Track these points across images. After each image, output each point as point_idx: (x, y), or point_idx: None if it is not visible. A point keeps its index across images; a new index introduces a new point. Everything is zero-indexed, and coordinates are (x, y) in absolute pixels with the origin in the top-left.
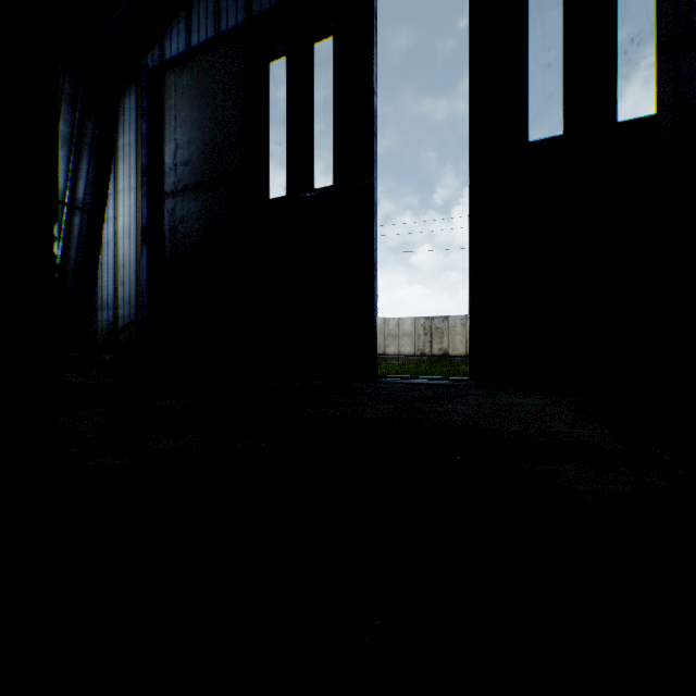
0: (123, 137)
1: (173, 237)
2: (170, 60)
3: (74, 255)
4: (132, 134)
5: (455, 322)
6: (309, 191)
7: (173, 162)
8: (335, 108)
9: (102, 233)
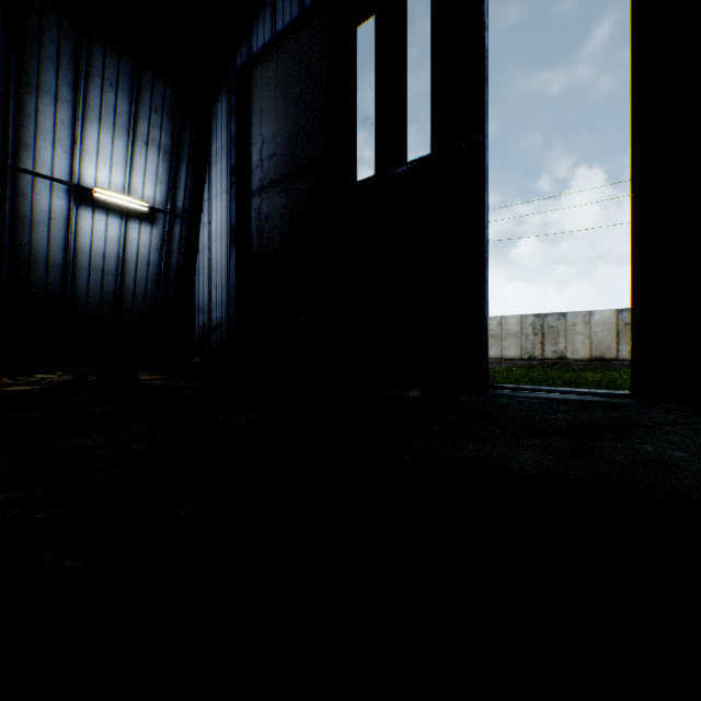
0: (215, 142)
1: (259, 236)
2: (256, 53)
3: (175, 261)
4: (223, 137)
5: (573, 319)
6: (401, 166)
7: (259, 158)
8: (433, 59)
9: (198, 239)
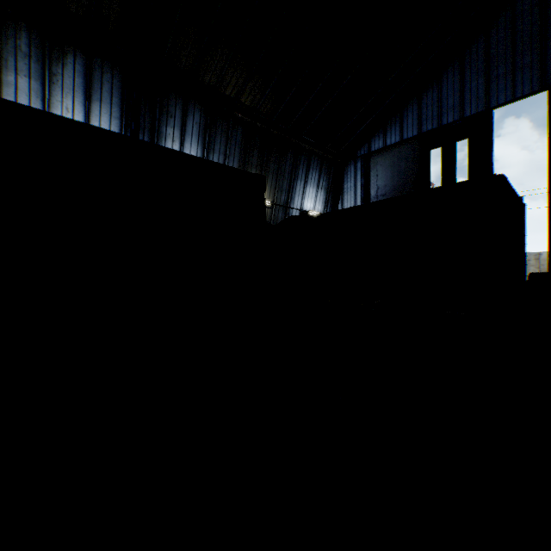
0: (346, 183)
1: None
2: (374, 151)
3: None
4: (351, 182)
5: (527, 257)
6: None
7: (375, 194)
8: (469, 170)
9: None
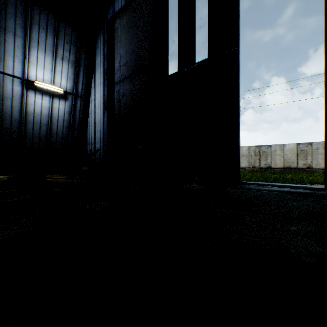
0: (97, 59)
1: (118, 105)
2: (117, 12)
3: (77, 119)
4: (101, 56)
5: (275, 148)
6: (192, 66)
7: (118, 65)
8: (209, 8)
9: (89, 107)
